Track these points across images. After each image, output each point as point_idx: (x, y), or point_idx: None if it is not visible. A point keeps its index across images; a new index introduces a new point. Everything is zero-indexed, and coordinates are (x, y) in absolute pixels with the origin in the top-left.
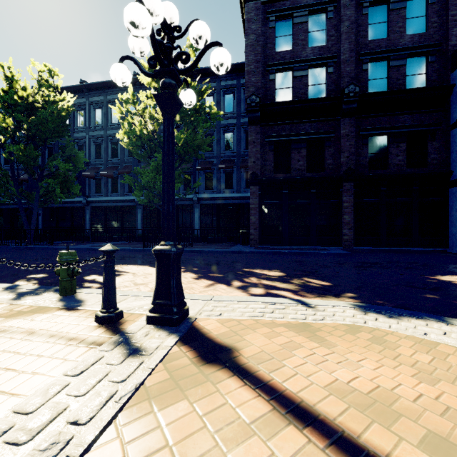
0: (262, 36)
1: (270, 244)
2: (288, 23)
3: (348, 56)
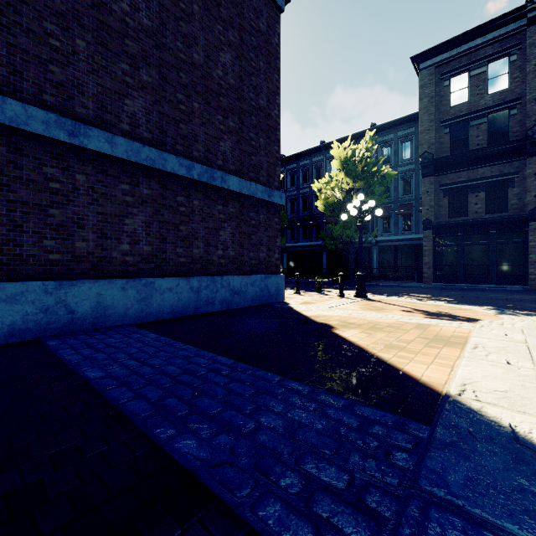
0: (436, 96)
1: (445, 282)
2: (465, 76)
3: (535, 95)
